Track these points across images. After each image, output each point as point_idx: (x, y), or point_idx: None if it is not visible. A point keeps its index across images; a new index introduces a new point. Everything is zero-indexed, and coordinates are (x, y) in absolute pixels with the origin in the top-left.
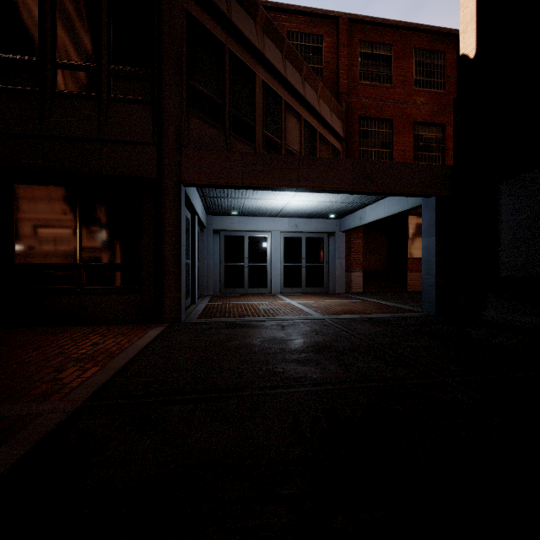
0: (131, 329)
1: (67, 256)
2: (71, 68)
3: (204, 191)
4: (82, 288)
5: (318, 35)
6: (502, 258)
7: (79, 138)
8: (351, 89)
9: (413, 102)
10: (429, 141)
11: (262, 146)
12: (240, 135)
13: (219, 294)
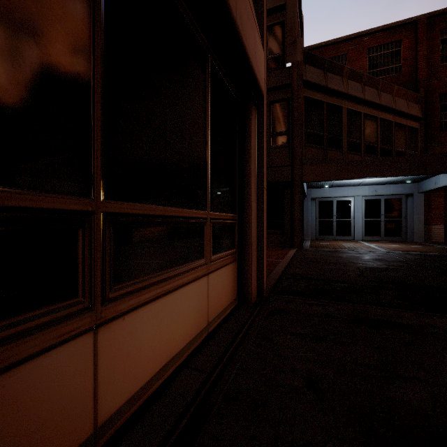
0: (281, 249)
1: None
2: None
3: None
4: None
5: (396, 41)
6: None
7: None
8: (431, 74)
9: None
10: None
11: (347, 148)
12: (332, 147)
13: (315, 239)
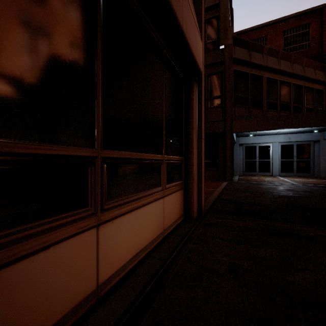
0: (216, 182)
1: None
2: None
3: None
4: None
5: (306, 24)
6: None
7: None
8: None
9: None
10: None
11: (266, 107)
12: (255, 106)
13: (242, 175)
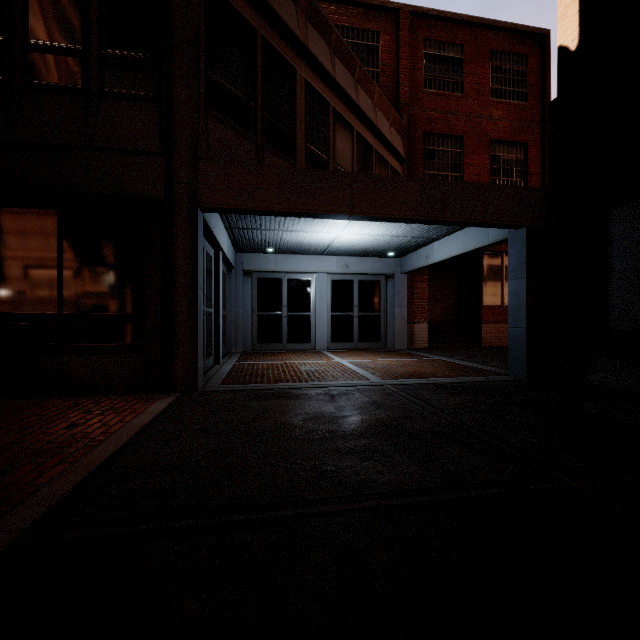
0: (128, 401)
1: (43, 302)
2: (48, 51)
3: (231, 220)
4: (64, 346)
5: (373, 32)
6: (614, 306)
7: (59, 145)
8: (414, 99)
9: (488, 116)
10: (508, 163)
11: (305, 163)
12: (276, 148)
13: (251, 351)
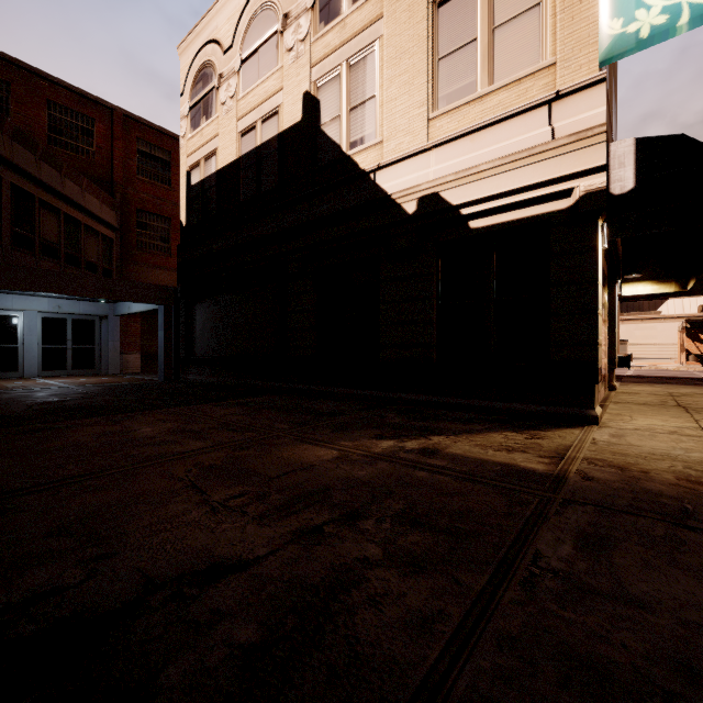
0: None
1: None
2: None
3: None
4: None
5: (89, 117)
6: (196, 346)
7: None
8: (128, 181)
9: None
10: None
11: (11, 241)
12: None
13: None
